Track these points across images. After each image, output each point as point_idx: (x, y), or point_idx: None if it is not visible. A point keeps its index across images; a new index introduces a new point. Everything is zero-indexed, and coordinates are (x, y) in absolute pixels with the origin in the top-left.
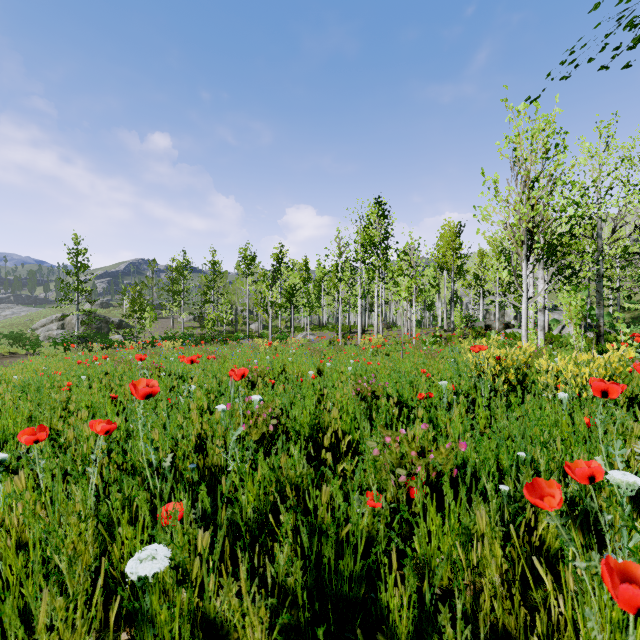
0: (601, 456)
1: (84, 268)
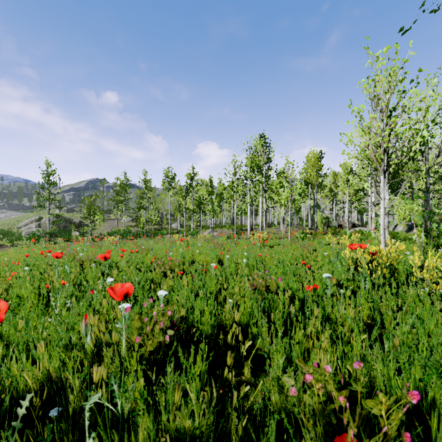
0: None
1: (53, 184)
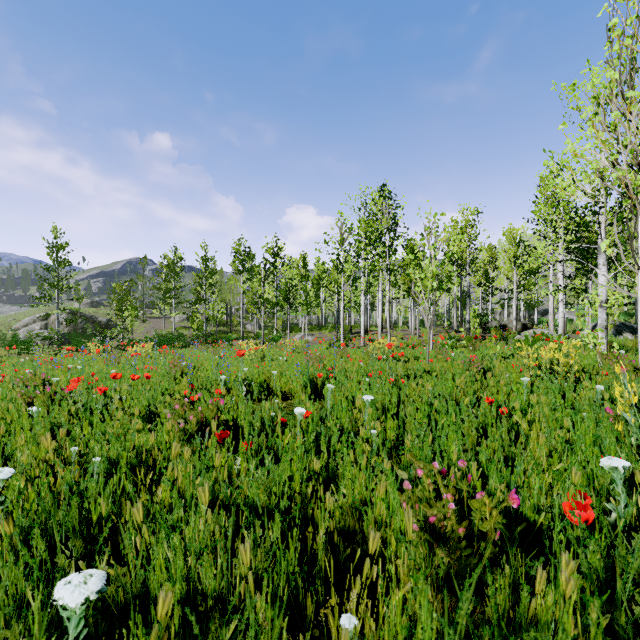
0: None
1: (64, 263)
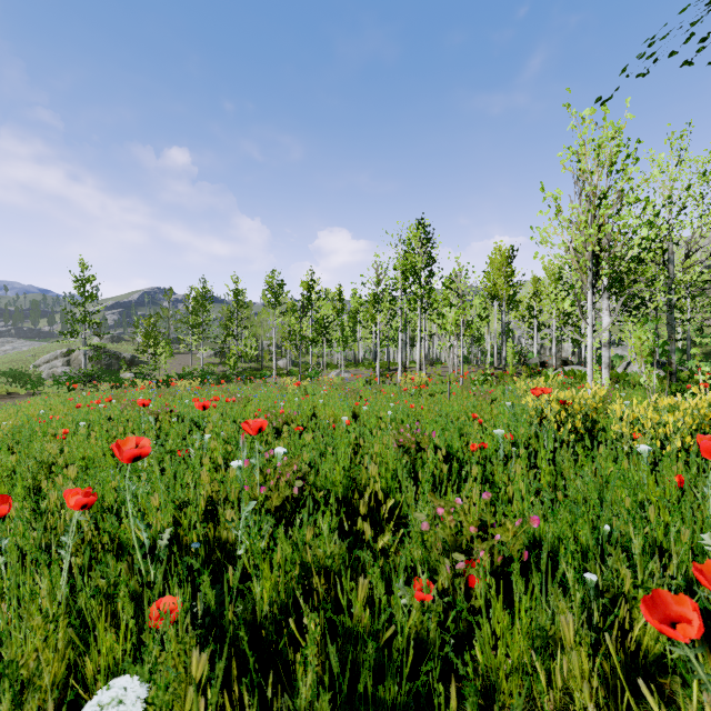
0: (709, 533)
1: (92, 298)
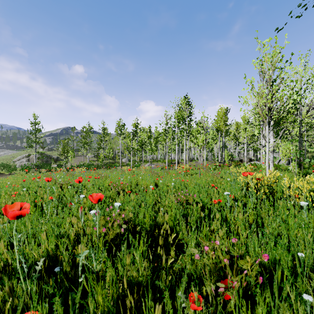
0: None
1: (38, 131)
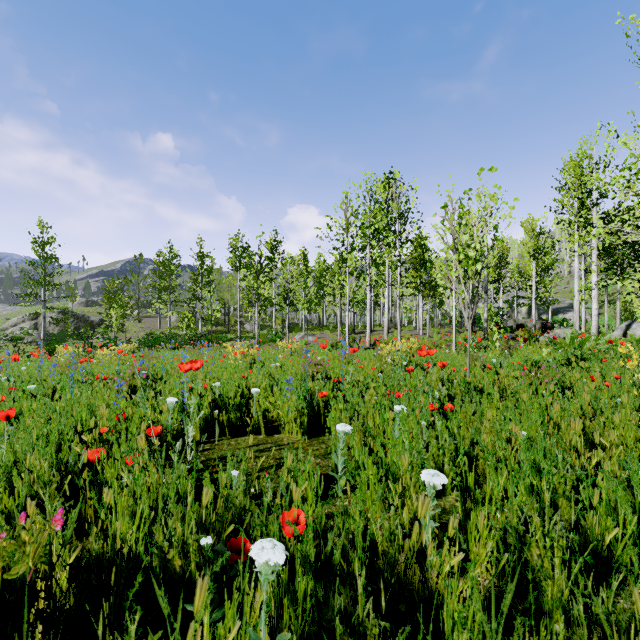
0: None
1: (51, 259)
